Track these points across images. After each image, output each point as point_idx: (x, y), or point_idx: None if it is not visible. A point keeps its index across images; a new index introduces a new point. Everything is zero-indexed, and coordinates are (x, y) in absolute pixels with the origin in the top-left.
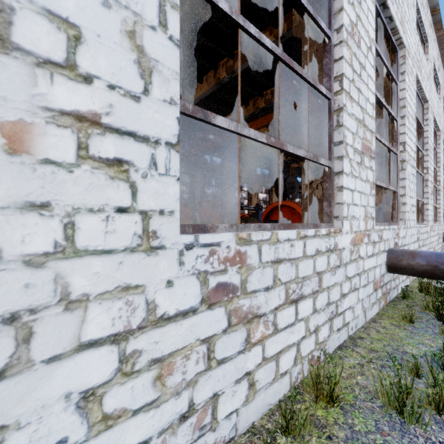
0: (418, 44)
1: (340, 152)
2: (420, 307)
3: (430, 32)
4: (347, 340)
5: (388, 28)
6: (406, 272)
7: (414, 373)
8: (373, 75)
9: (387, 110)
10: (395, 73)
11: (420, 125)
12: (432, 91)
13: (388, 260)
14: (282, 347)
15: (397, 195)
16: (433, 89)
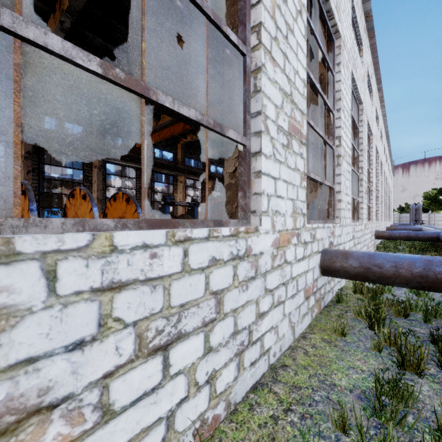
0: (354, 42)
1: (257, 126)
2: (353, 314)
3: (364, 37)
4: (267, 372)
5: (324, 9)
6: (339, 275)
7: (340, 427)
8: (304, 46)
9: (323, 98)
10: (331, 63)
11: (355, 125)
12: (366, 94)
13: (322, 262)
14: (125, 440)
15: (334, 192)
16: (367, 93)
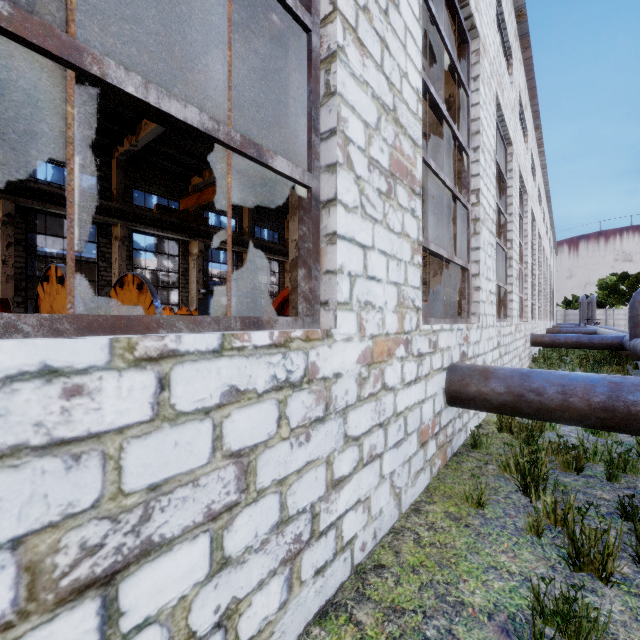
0: (499, 49)
1: (331, 154)
2: (497, 467)
3: (515, 46)
4: (349, 579)
5: None
6: (475, 406)
7: None
8: (418, 36)
9: (451, 129)
10: (465, 76)
11: (502, 176)
12: (518, 132)
13: (448, 385)
14: None
15: (468, 275)
16: (519, 130)
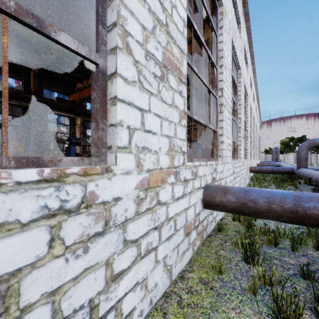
0: (234, 16)
1: (113, 40)
2: (231, 244)
3: (242, 19)
4: None
5: None
6: (219, 209)
7: None
8: None
9: (207, 52)
10: (215, 26)
11: (235, 85)
12: (243, 63)
13: (204, 197)
14: None
15: (217, 135)
16: (244, 62)
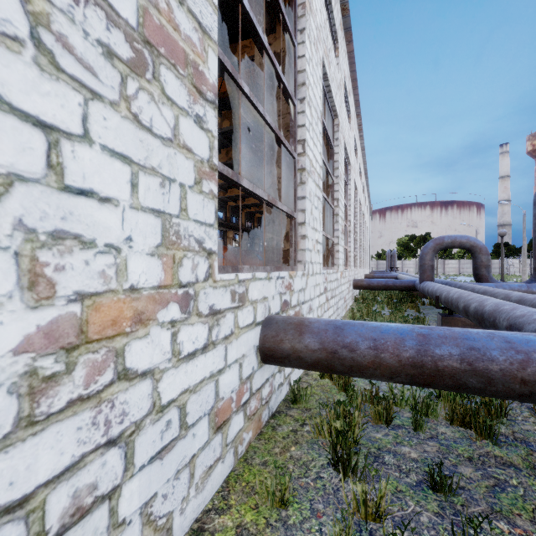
0: (326, 23)
1: None
2: (312, 431)
3: (341, 35)
4: None
5: None
6: (290, 365)
7: None
8: None
9: (274, 66)
10: (292, 26)
11: (330, 142)
12: (343, 109)
13: (262, 342)
14: None
15: (295, 223)
16: (344, 109)
